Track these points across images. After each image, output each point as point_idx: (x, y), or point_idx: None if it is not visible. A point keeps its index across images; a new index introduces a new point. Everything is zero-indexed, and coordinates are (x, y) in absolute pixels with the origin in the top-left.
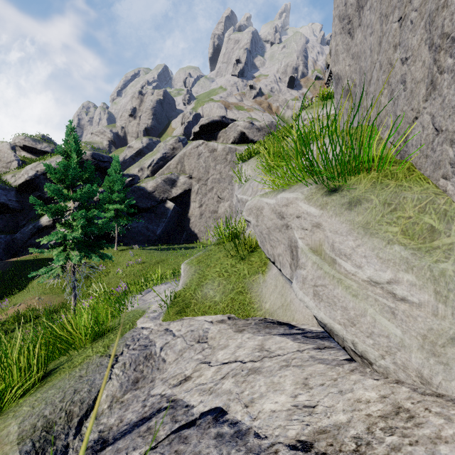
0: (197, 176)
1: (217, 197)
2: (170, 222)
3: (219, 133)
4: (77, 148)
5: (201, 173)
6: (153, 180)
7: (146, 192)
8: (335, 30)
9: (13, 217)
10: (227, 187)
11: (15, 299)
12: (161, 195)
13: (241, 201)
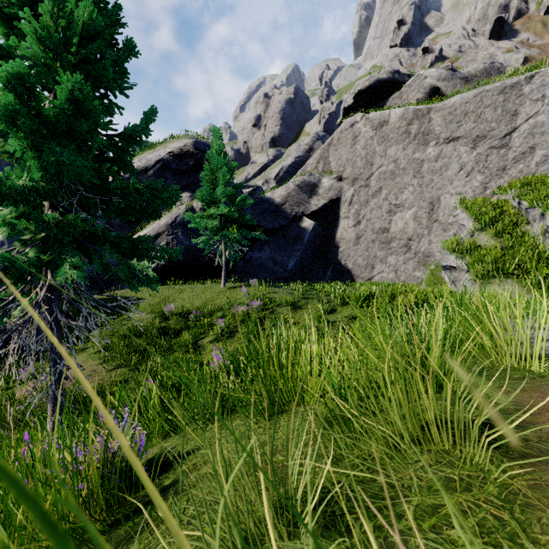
0: (352, 175)
1: (388, 204)
2: (308, 252)
3: (387, 101)
4: None
5: (358, 167)
6: (283, 187)
7: (272, 204)
8: None
9: None
10: (411, 182)
11: None
12: (293, 208)
13: None
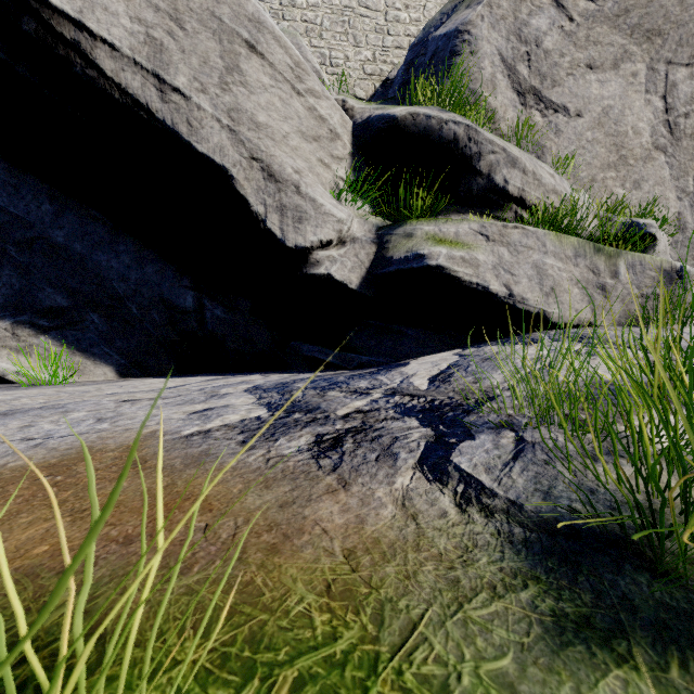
0: None
1: None
2: None
3: None
4: None
5: None
6: None
7: None
8: (494, 60)
9: None
10: None
11: None
12: None
13: (534, 177)
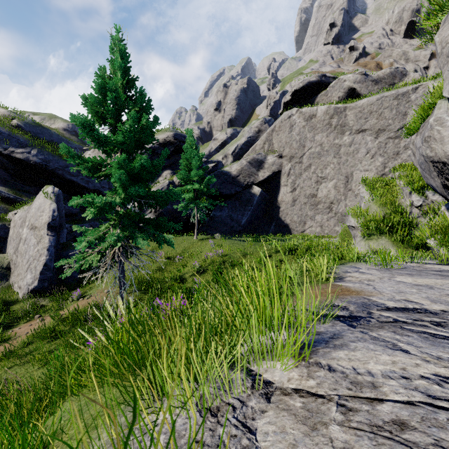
0: (289, 154)
1: (316, 176)
2: (257, 211)
3: (316, 97)
4: (122, 65)
5: (294, 148)
6: (238, 163)
7: (230, 176)
8: None
9: None
10: (332, 161)
11: (89, 289)
12: (245, 179)
13: None
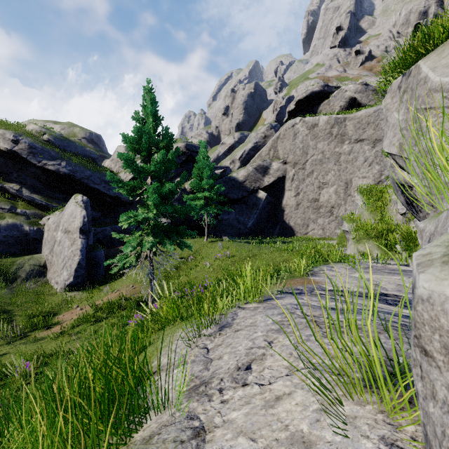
0: (293, 160)
1: (318, 182)
2: (262, 214)
3: (319, 106)
4: (153, 111)
5: (297, 155)
6: (244, 169)
7: (237, 182)
8: None
9: (125, 210)
10: (333, 168)
11: (116, 285)
12: (252, 184)
13: None
